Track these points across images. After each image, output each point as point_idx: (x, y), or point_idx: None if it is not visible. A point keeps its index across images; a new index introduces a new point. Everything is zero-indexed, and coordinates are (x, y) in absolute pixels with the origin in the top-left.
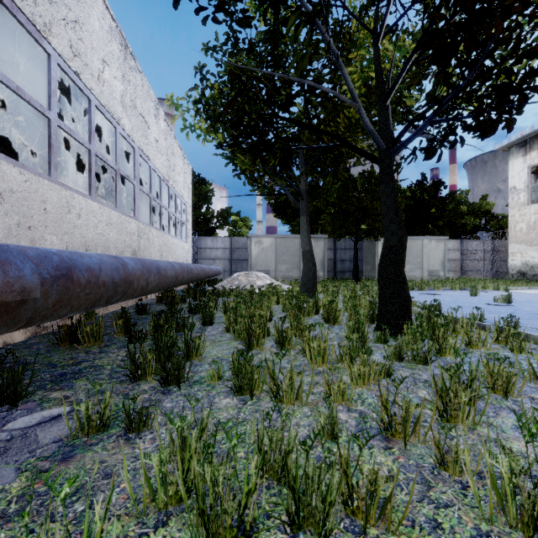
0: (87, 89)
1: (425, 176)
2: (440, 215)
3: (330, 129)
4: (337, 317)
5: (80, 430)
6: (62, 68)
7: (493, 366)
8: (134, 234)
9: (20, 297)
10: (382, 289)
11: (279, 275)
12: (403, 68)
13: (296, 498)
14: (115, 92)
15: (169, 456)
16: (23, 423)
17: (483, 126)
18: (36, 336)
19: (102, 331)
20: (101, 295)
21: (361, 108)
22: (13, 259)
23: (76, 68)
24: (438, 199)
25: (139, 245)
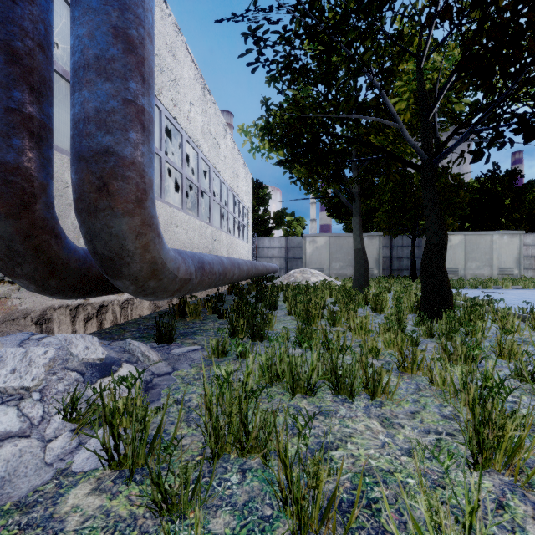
0: (181, 128)
1: (498, 164)
2: (515, 207)
3: (380, 137)
4: (383, 307)
5: (213, 354)
6: (167, 117)
7: (501, 338)
8: (210, 238)
9: (189, 277)
10: (424, 282)
11: (333, 272)
12: (444, 87)
13: (337, 377)
14: (198, 124)
15: (270, 358)
16: (179, 351)
17: (525, 132)
18: (155, 312)
19: (200, 310)
20: (213, 280)
21: (402, 127)
22: (185, 257)
23: (175, 115)
24: (513, 190)
25: (213, 246)
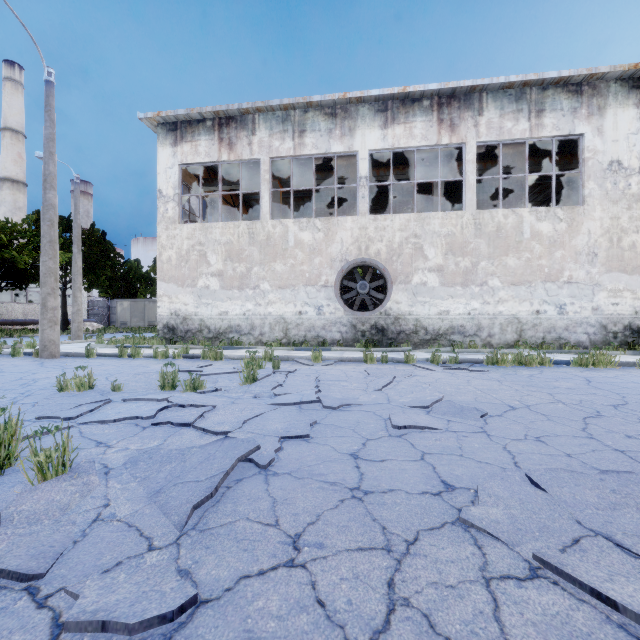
0: None
1: None
2: None
3: None
4: None
5: None
6: None
7: None
8: None
9: None
10: None
11: (133, 324)
12: None
13: None
14: None
15: None
16: None
17: None
18: None
19: None
20: None
21: None
22: None
23: None
24: None
25: None
